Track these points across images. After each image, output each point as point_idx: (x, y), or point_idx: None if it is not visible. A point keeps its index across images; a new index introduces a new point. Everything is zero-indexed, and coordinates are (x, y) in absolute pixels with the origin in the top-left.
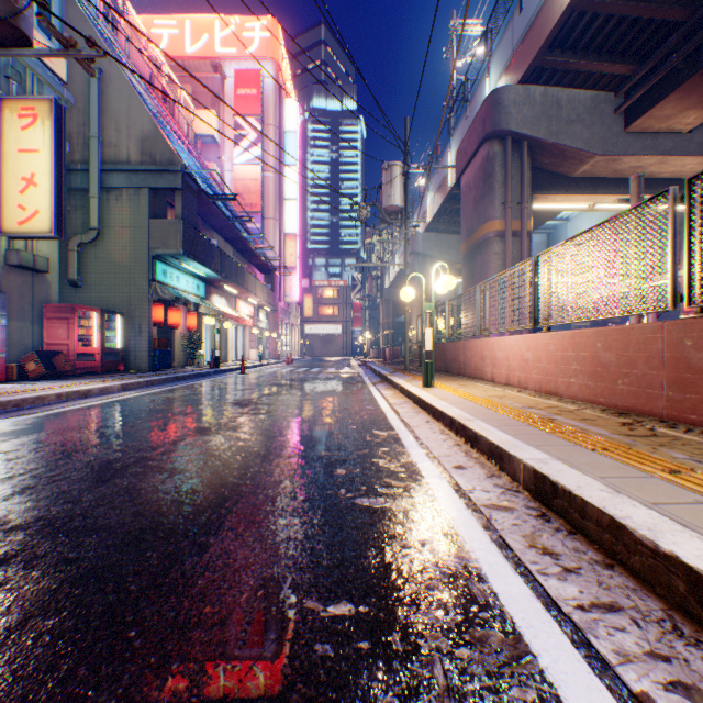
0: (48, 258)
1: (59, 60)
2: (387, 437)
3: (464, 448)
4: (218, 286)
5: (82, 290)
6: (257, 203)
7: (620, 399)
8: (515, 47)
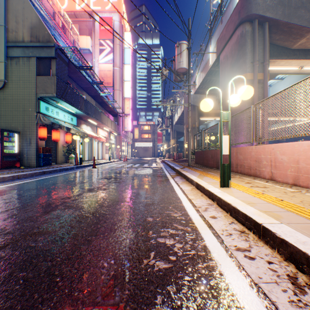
0: None
1: None
2: None
3: None
4: (85, 119)
5: None
6: (110, 82)
7: None
8: None
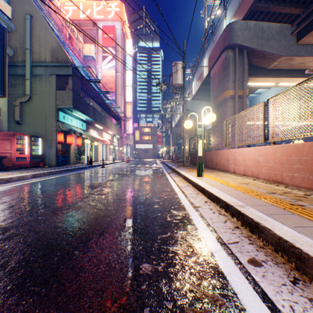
0: (0, 108)
1: (7, 7)
2: (182, 218)
3: (244, 233)
4: (92, 125)
5: (22, 126)
6: (113, 87)
7: None
8: (240, 1)
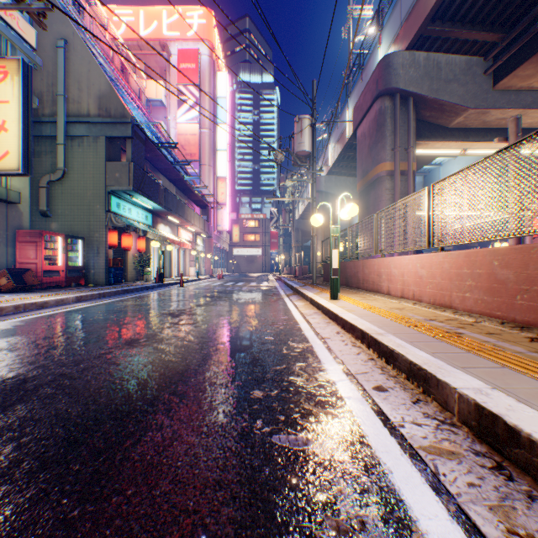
0: (20, 192)
1: (30, 30)
2: (302, 350)
3: (379, 364)
4: (163, 217)
5: (51, 219)
6: (195, 153)
7: (519, 313)
8: (403, 20)
